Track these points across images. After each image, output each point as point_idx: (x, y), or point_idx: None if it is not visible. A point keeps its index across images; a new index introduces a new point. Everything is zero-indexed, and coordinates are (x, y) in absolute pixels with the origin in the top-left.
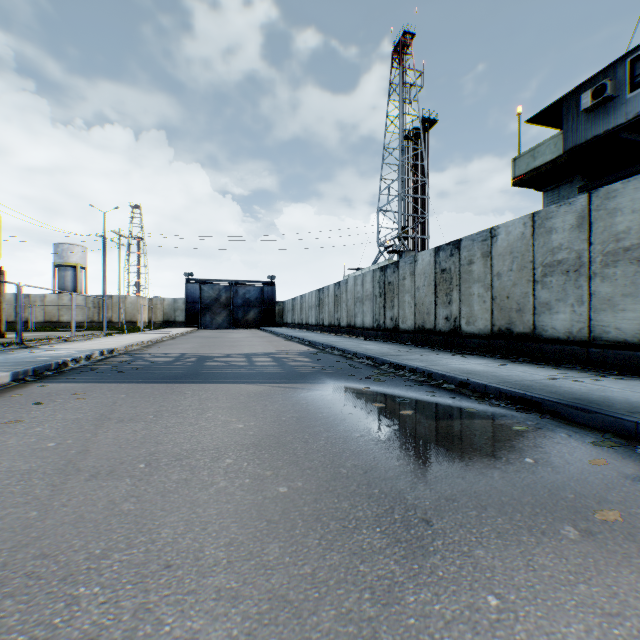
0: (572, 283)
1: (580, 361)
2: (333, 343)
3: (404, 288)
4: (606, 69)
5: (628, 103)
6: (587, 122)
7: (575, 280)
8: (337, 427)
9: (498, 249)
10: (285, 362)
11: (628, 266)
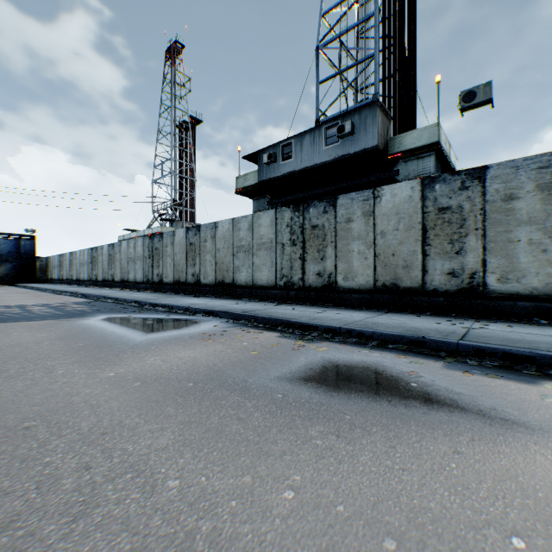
0: (247, 257)
1: (249, 296)
2: (107, 294)
3: (167, 253)
4: (274, 145)
5: (281, 166)
6: (267, 169)
7: (248, 256)
8: (109, 329)
9: (219, 235)
10: (64, 308)
11: (264, 251)
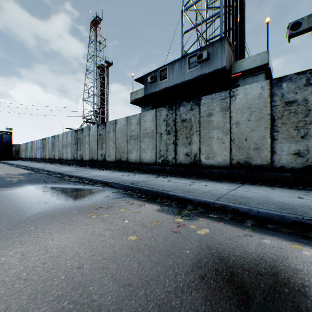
0: (136, 143)
1: (138, 169)
2: (45, 168)
3: (85, 141)
4: (155, 71)
5: (159, 84)
6: (150, 87)
7: (137, 142)
8: (15, 201)
9: (117, 128)
10: (6, 179)
11: (148, 139)
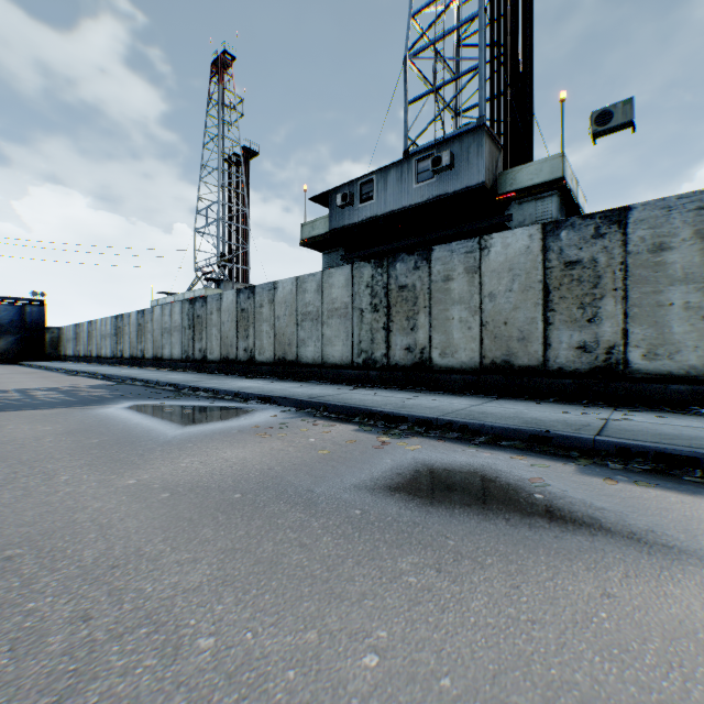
0: (315, 327)
1: (318, 377)
2: (135, 375)
3: (212, 322)
4: (350, 183)
5: (360, 210)
6: (341, 214)
7: (317, 325)
8: (134, 421)
9: (278, 298)
10: (77, 393)
11: (337, 319)
